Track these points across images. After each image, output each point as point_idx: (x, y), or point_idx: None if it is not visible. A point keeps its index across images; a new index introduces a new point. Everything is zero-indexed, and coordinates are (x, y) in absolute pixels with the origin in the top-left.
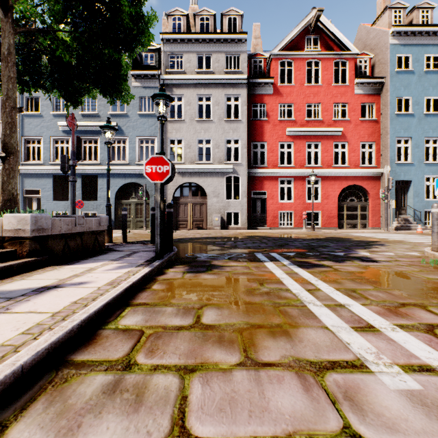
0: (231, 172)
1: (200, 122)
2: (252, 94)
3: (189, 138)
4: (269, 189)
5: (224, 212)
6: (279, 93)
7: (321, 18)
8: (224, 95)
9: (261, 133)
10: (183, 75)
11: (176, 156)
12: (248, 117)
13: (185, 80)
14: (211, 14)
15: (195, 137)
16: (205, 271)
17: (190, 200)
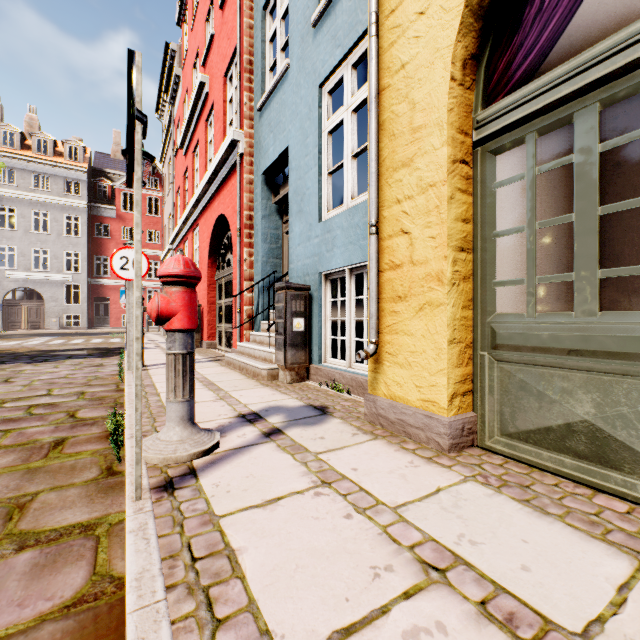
0: (72, 280)
1: (37, 235)
2: (95, 215)
3: (24, 248)
4: (113, 296)
5: (63, 315)
6: (122, 218)
7: (160, 167)
8: (64, 214)
9: (105, 249)
10: (16, 191)
11: (7, 262)
12: (91, 234)
13: (19, 195)
14: (51, 139)
15: (31, 248)
16: (11, 338)
17: (25, 303)
